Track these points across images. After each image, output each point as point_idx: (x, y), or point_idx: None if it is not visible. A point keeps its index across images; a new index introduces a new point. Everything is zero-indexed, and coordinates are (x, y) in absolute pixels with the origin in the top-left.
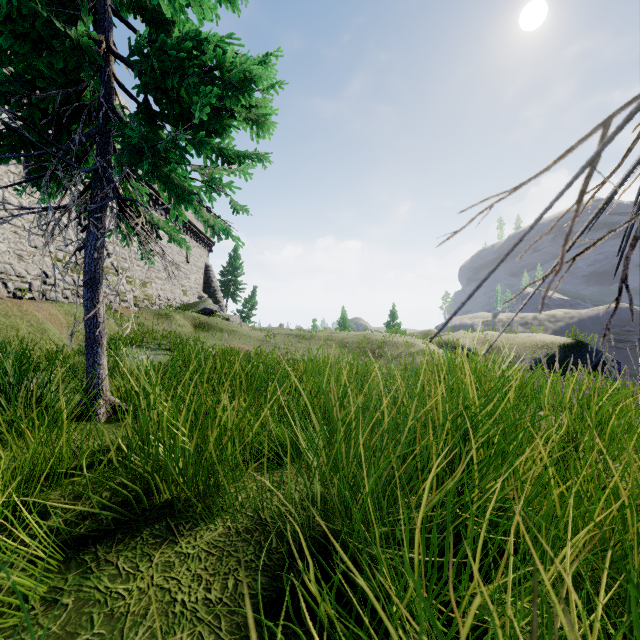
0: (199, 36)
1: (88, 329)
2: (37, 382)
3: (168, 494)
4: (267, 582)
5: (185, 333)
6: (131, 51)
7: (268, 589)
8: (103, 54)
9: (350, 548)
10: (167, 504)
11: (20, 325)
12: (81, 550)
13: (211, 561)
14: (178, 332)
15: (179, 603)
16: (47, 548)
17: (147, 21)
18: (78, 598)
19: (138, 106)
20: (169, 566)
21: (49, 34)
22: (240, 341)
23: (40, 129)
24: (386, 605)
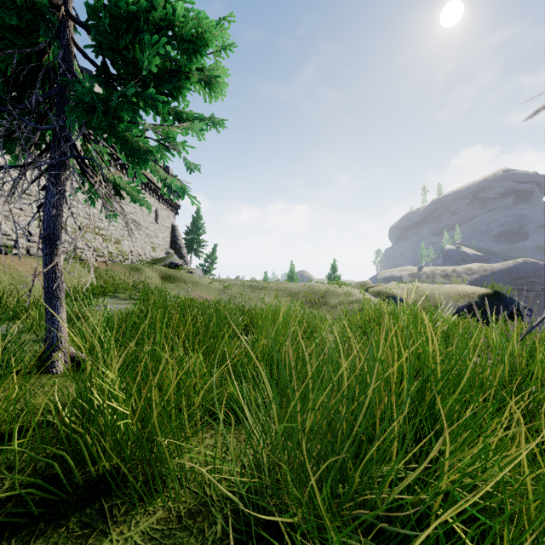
0: None
1: (47, 284)
2: None
3: (108, 464)
4: None
5: (153, 284)
6: (88, 15)
7: None
8: (62, 18)
9: None
10: (105, 478)
11: (2, 278)
12: None
13: None
14: (147, 283)
15: None
16: None
17: None
18: None
19: (97, 70)
20: None
21: None
22: (201, 291)
23: (1, 90)
24: None
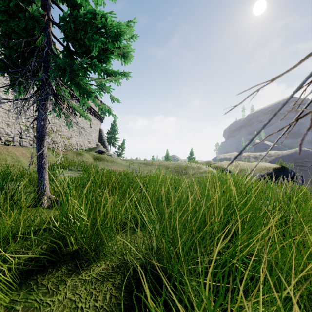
0: (94, 12)
1: (38, 160)
2: (11, 187)
3: (76, 246)
4: (127, 296)
5: (89, 162)
6: (60, 20)
7: (128, 300)
8: (46, 21)
9: (172, 280)
10: (76, 252)
11: (7, 158)
12: (29, 278)
13: (98, 284)
14: (86, 162)
15: (79, 308)
16: (11, 277)
17: (69, 6)
18: (25, 306)
19: (64, 48)
20: (75, 287)
21: (18, 10)
22: (116, 166)
23: (14, 59)
24: (191, 309)
